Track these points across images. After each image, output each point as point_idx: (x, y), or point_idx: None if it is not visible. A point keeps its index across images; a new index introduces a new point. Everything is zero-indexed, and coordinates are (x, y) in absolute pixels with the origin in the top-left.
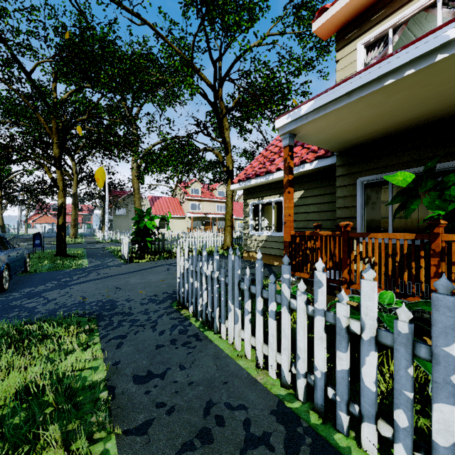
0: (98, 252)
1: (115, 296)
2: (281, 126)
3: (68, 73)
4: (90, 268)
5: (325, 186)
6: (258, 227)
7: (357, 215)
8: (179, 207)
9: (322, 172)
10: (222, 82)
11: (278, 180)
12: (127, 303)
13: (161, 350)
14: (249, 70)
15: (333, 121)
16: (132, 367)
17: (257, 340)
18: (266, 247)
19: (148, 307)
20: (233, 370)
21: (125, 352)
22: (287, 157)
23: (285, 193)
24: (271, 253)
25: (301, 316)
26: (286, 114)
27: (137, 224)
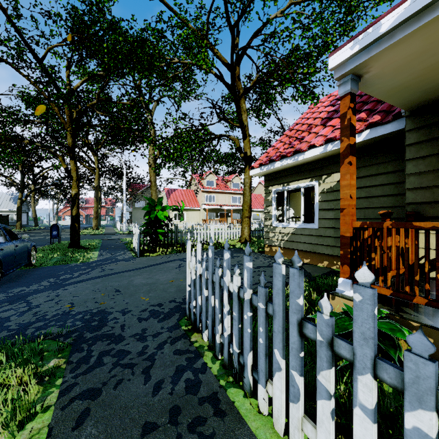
0: (113, 243)
1: (110, 304)
2: (339, 63)
3: (81, 60)
4: (97, 262)
5: (378, 164)
6: (282, 217)
7: None
8: (194, 199)
9: (373, 146)
10: (240, 60)
11: (309, 161)
12: (121, 318)
13: None
14: (274, 31)
15: (437, 39)
16: None
17: None
18: (294, 241)
19: (146, 326)
20: None
21: None
22: (347, 111)
23: (343, 164)
24: (299, 248)
25: None
26: (349, 41)
27: (148, 214)
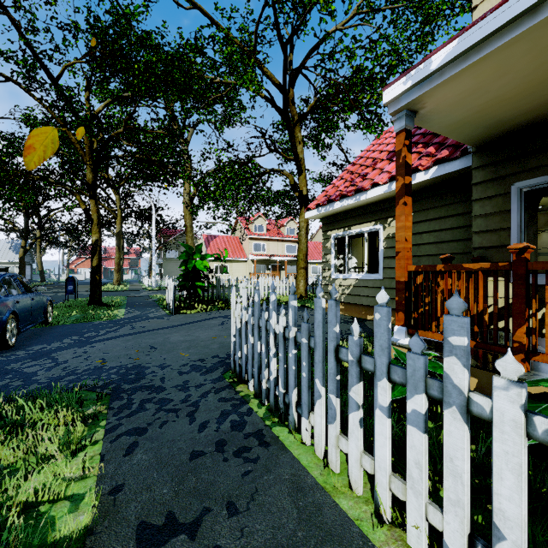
0: (141, 300)
1: (146, 360)
2: (393, 98)
3: (103, 79)
4: (125, 320)
5: (448, 205)
6: (343, 268)
7: (511, 241)
8: (240, 248)
9: (442, 184)
10: (294, 80)
11: (373, 202)
12: (160, 372)
13: (198, 464)
14: (333, 50)
15: (487, 78)
16: (141, 502)
17: (377, 463)
18: (356, 295)
19: (188, 378)
20: (331, 525)
21: (137, 464)
22: (402, 148)
23: (398, 205)
24: (362, 303)
25: (510, 438)
26: (402, 76)
27: (184, 264)
